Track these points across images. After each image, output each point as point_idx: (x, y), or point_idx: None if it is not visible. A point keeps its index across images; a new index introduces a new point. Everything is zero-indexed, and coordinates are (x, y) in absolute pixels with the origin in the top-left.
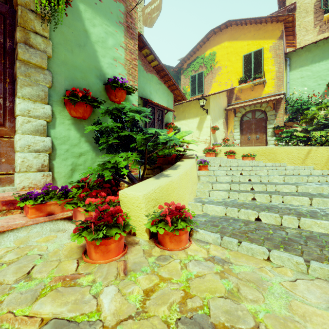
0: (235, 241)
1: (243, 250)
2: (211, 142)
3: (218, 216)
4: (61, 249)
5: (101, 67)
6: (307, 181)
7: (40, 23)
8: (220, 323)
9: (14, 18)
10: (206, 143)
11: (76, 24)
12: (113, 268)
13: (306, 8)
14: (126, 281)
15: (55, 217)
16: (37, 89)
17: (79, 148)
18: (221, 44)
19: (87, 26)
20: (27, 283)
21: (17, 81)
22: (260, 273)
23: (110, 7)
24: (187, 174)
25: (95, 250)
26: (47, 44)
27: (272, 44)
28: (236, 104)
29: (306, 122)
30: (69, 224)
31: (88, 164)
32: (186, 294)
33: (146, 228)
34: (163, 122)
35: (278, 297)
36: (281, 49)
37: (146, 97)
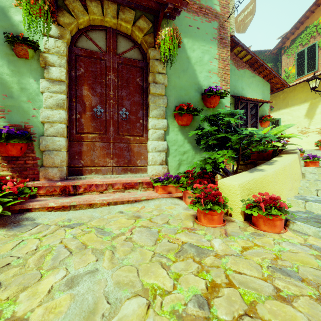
0: None
1: None
2: None
3: None
4: (180, 214)
5: (198, 81)
6: None
7: (161, 65)
8: (306, 278)
9: (147, 68)
10: None
11: (181, 56)
12: (217, 230)
13: None
14: (228, 239)
15: (172, 195)
16: (159, 110)
17: (183, 148)
18: None
19: (188, 54)
20: (169, 226)
21: (150, 108)
22: None
23: (205, 29)
24: (285, 170)
25: (204, 217)
26: (164, 78)
27: None
28: None
29: None
30: (181, 202)
31: (189, 160)
32: (277, 257)
33: (241, 211)
34: (257, 116)
35: None
36: None
37: (238, 94)
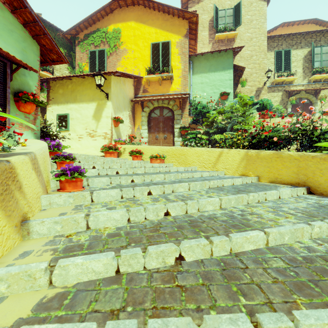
0: None
1: None
2: (113, 137)
3: None
4: None
5: None
6: (247, 202)
7: None
8: None
9: None
10: (107, 138)
11: None
12: None
13: (203, 23)
14: None
15: None
16: None
17: None
18: (127, 22)
19: None
20: None
21: None
22: None
23: None
24: None
25: None
26: None
27: (178, 40)
28: (143, 97)
29: (207, 125)
30: None
31: None
32: None
33: None
34: (7, 86)
35: None
36: (187, 47)
37: None
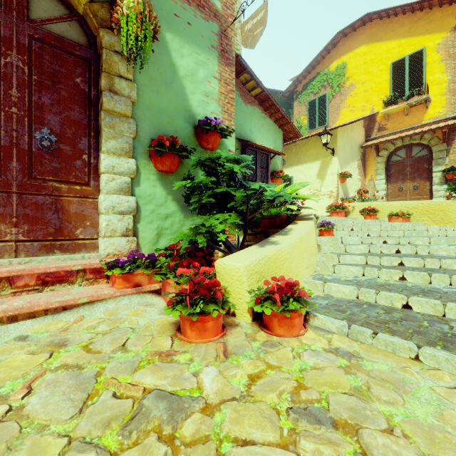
0: (368, 332)
1: (380, 343)
2: (339, 195)
3: (346, 299)
4: (152, 324)
5: (190, 106)
6: None
7: (124, 64)
8: (341, 418)
9: (98, 63)
10: (332, 197)
11: (162, 59)
12: (211, 348)
13: None
14: (227, 364)
15: (142, 289)
16: (122, 141)
17: (166, 209)
18: (355, 50)
19: (174, 59)
20: (124, 354)
21: (102, 135)
22: (403, 373)
23: (201, 30)
24: (302, 241)
25: (190, 327)
26: (132, 88)
27: (441, 40)
28: (379, 138)
29: None
30: (157, 299)
31: (175, 227)
32: (300, 385)
33: (249, 307)
34: (268, 170)
35: (425, 403)
36: None
37: (245, 138)
